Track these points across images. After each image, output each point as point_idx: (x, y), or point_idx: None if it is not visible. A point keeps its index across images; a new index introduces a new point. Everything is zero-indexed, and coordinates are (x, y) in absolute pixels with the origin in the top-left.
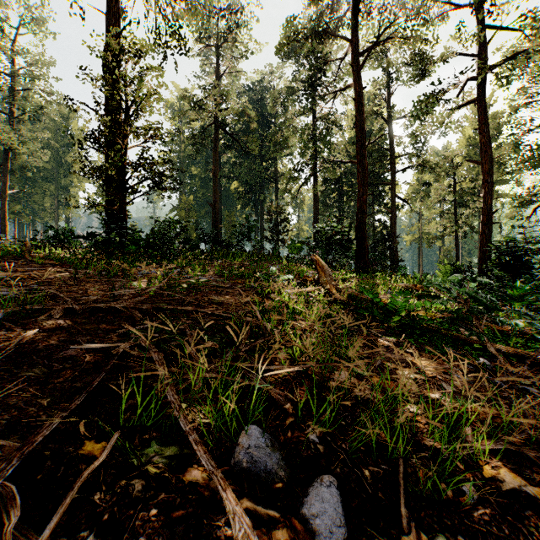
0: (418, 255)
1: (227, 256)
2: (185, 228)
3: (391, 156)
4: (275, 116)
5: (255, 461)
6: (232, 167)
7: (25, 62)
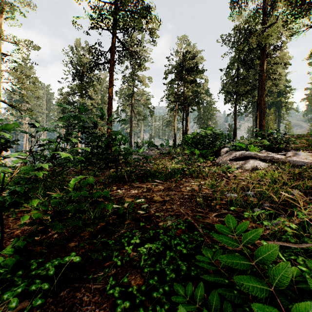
0: None
1: None
2: None
3: None
4: None
5: None
6: None
7: None
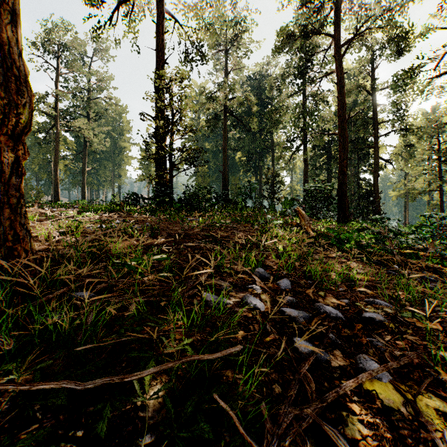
0: (404, 209)
1: (236, 210)
2: (209, 191)
3: (374, 123)
4: (271, 97)
5: (261, 275)
6: (237, 141)
7: (96, 80)
